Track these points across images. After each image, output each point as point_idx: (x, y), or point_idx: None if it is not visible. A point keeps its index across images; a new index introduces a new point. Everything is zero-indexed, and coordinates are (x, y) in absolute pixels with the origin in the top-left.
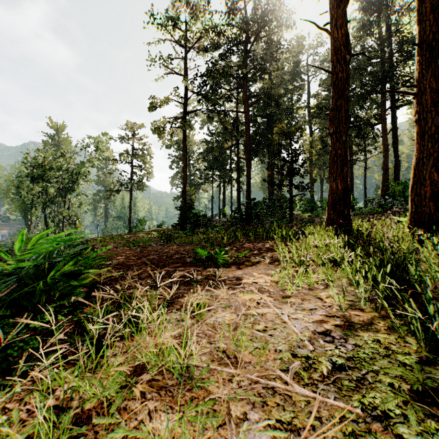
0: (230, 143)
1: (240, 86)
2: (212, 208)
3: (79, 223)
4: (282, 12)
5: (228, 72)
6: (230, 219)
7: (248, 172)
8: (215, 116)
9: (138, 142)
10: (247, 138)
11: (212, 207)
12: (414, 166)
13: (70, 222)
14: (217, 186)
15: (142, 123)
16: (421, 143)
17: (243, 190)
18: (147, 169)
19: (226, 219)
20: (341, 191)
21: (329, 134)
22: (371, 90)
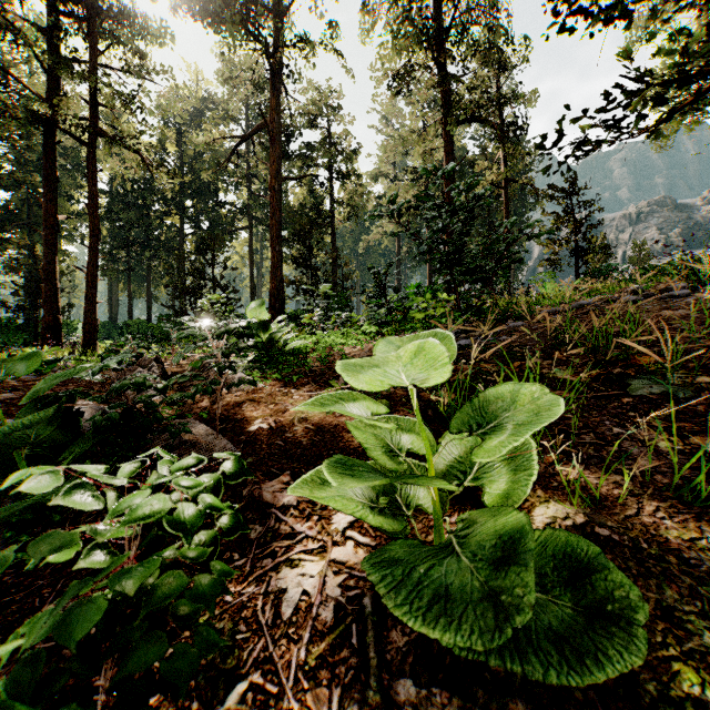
0: None
1: None
2: None
3: None
4: (35, 87)
5: None
6: None
7: None
8: None
9: None
10: None
11: None
12: (84, 313)
13: None
14: None
15: None
16: (87, 301)
17: None
18: None
19: None
20: (50, 323)
21: (43, 279)
22: (165, 214)
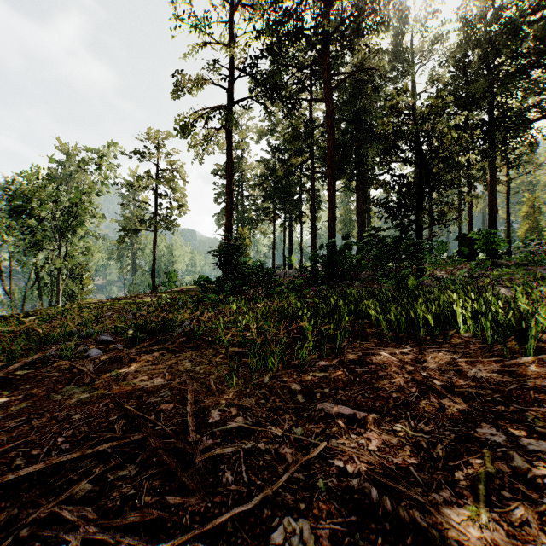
0: (299, 159)
1: (318, 58)
2: (273, 257)
3: (88, 279)
4: None
5: (299, 32)
6: (305, 271)
7: (332, 196)
8: (277, 104)
9: (167, 161)
10: (330, 140)
11: (274, 255)
12: None
13: (74, 277)
14: (281, 225)
15: (171, 133)
16: None
17: (321, 228)
18: (180, 200)
19: (294, 273)
20: None
21: None
22: (533, 62)
